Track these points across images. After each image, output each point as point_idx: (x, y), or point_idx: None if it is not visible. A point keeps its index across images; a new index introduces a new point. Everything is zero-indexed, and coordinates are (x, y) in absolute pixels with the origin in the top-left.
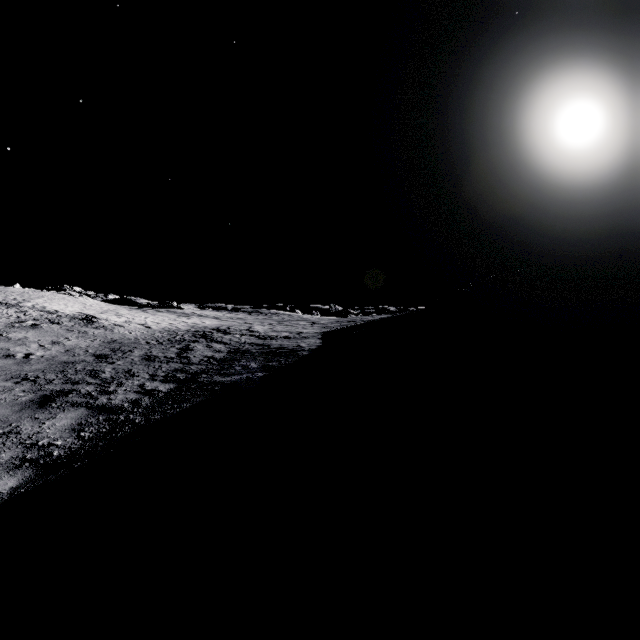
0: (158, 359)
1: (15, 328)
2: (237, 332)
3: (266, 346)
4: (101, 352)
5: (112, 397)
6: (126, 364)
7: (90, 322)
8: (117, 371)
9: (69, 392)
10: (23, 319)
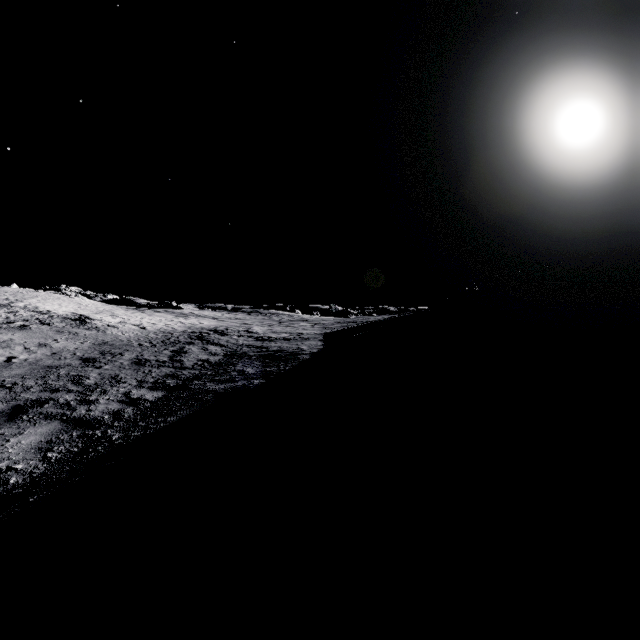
0: (149, 363)
1: (2, 329)
2: (235, 333)
3: (264, 348)
4: (89, 355)
5: (92, 408)
6: (114, 369)
7: (83, 323)
8: (103, 377)
9: (45, 402)
10: (12, 320)
